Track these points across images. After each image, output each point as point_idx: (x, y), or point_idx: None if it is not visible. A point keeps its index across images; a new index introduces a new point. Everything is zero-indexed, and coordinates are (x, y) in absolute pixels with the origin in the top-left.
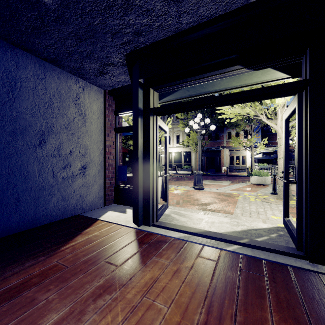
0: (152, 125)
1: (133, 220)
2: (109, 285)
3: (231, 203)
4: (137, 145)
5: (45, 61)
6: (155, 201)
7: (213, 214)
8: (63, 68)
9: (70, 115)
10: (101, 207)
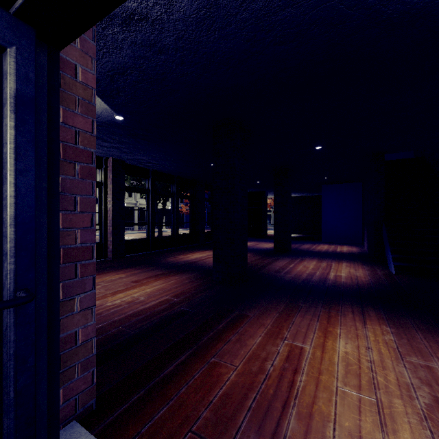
0: None
1: None
2: None
3: None
4: None
5: None
6: None
7: None
8: None
9: None
10: None
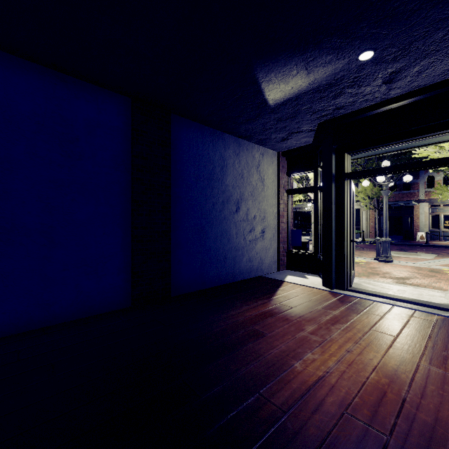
0: (345, 190)
1: (323, 283)
2: (336, 320)
3: (442, 280)
4: (329, 210)
5: (239, 138)
6: (348, 266)
7: (417, 288)
8: (250, 140)
9: (254, 182)
10: (275, 272)
